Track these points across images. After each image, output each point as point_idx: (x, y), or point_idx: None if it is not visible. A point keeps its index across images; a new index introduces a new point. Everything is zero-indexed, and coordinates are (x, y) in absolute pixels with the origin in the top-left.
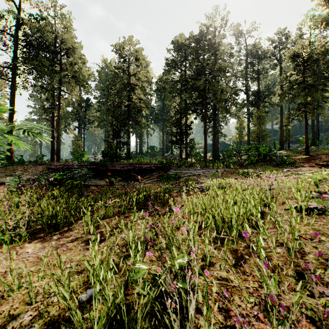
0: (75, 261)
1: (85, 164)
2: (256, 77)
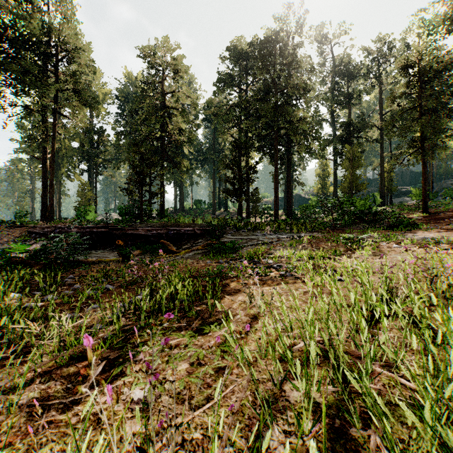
0: None
1: (89, 226)
2: (347, 102)
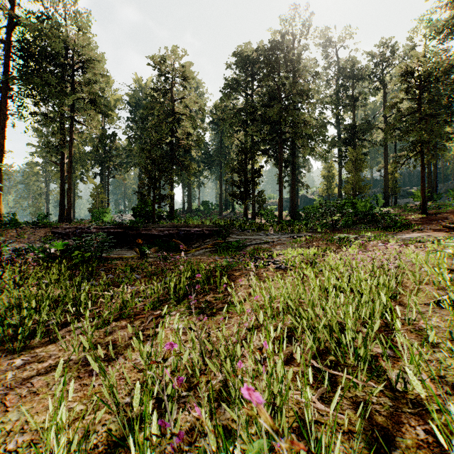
0: (30, 433)
1: (107, 227)
2: (351, 105)
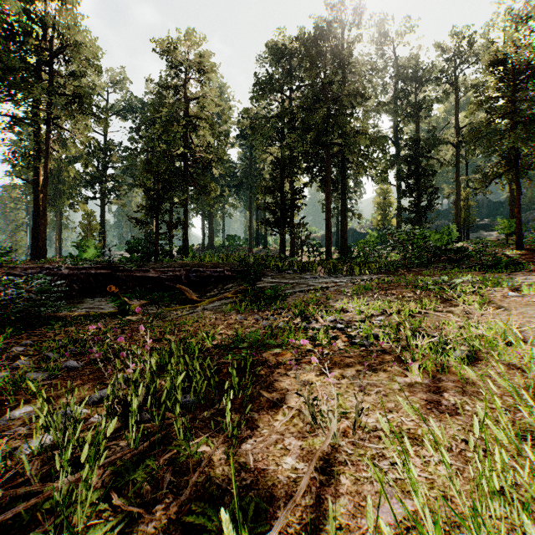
0: None
1: (86, 266)
2: (414, 114)
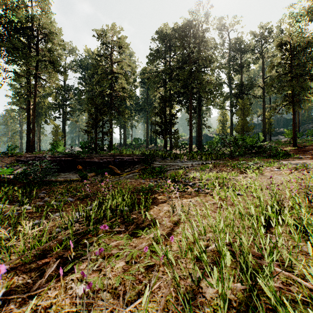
0: None
1: (59, 156)
2: (239, 70)
